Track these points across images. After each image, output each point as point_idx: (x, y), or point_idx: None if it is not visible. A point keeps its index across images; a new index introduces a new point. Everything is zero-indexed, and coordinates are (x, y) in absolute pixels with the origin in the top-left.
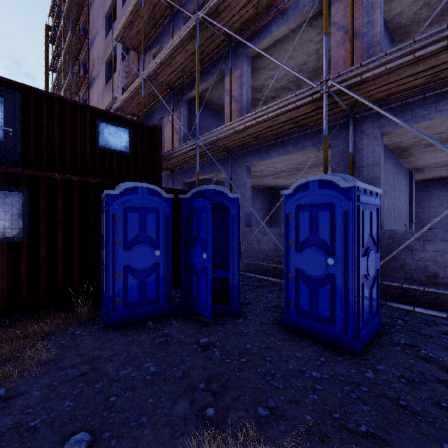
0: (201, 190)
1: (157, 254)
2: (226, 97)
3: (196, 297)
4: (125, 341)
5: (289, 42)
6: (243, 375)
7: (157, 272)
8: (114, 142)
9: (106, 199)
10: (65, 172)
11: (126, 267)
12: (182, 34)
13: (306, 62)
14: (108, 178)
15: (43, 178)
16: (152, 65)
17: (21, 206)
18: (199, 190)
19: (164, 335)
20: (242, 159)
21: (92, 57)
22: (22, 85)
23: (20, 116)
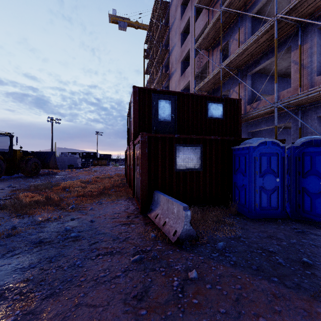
0: (309, 140)
1: (277, 180)
2: (293, 66)
3: (309, 210)
4: (272, 227)
5: None
6: None
7: (276, 191)
8: (215, 113)
9: (245, 149)
10: (193, 134)
11: (259, 187)
12: (259, 33)
13: None
14: (212, 134)
15: (207, 139)
16: (230, 58)
17: (200, 154)
18: (308, 141)
19: (296, 228)
20: (312, 111)
21: (171, 60)
22: (177, 92)
23: (177, 108)
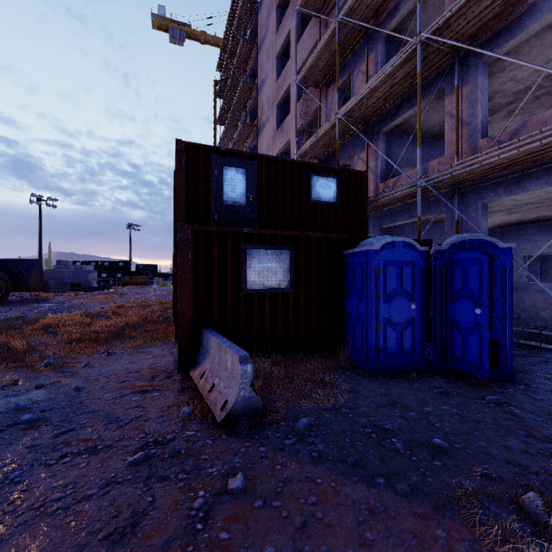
0: (461, 241)
1: (412, 307)
2: (448, 121)
3: (460, 355)
4: (401, 386)
5: (551, 28)
6: None
7: (411, 326)
8: (324, 194)
9: (362, 254)
10: (286, 228)
11: (384, 319)
12: (395, 62)
13: None
14: (319, 230)
15: (302, 237)
16: (351, 103)
17: (289, 262)
18: (459, 241)
19: (438, 387)
20: (475, 195)
21: (260, 103)
22: (258, 155)
23: (257, 182)
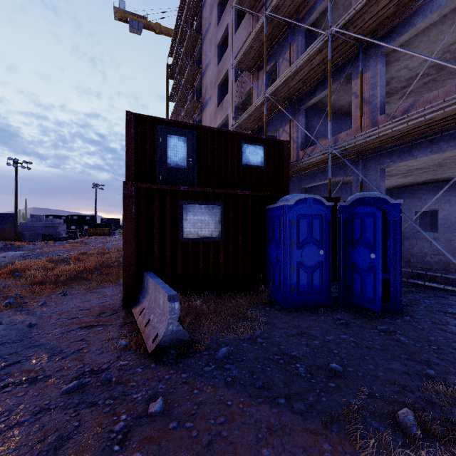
0: (360, 198)
1: (321, 253)
2: (354, 101)
3: (359, 293)
4: (310, 319)
5: (435, 26)
6: (442, 357)
7: (320, 268)
8: (253, 159)
9: (280, 209)
10: (221, 187)
11: (297, 262)
12: (311, 51)
13: (455, 41)
14: (248, 189)
15: (231, 194)
16: (276, 84)
17: (220, 216)
18: (359, 198)
19: (340, 319)
20: (375, 161)
21: (204, 84)
22: (197, 126)
23: (196, 149)
